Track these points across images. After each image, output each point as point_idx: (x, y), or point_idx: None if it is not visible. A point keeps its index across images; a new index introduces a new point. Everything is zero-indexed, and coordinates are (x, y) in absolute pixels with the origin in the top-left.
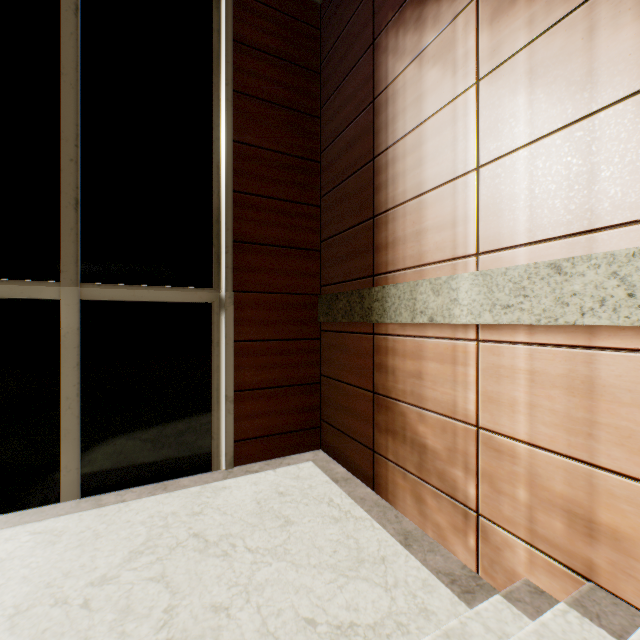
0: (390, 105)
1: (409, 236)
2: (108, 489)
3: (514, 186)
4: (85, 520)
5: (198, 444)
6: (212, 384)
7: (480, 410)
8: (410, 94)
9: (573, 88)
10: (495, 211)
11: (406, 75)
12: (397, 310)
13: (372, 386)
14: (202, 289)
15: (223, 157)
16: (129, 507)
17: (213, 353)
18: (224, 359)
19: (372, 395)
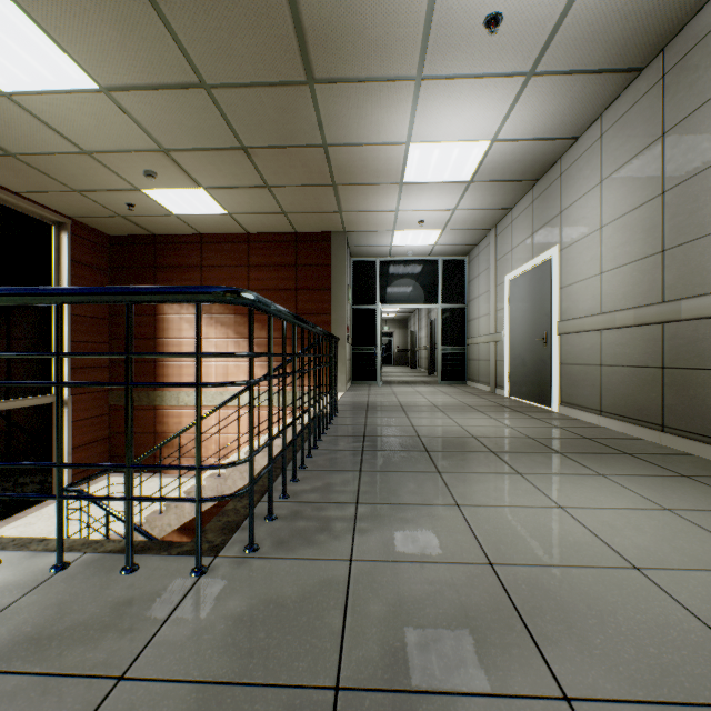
0: (166, 323)
1: (176, 375)
2: (2, 519)
3: (212, 371)
4: (30, 519)
5: (47, 484)
6: (54, 448)
7: (203, 429)
8: (177, 325)
9: None
10: (207, 376)
11: (175, 317)
12: (171, 401)
13: (155, 431)
14: (49, 396)
15: (66, 323)
16: (44, 511)
17: (55, 431)
18: (67, 433)
19: (155, 435)
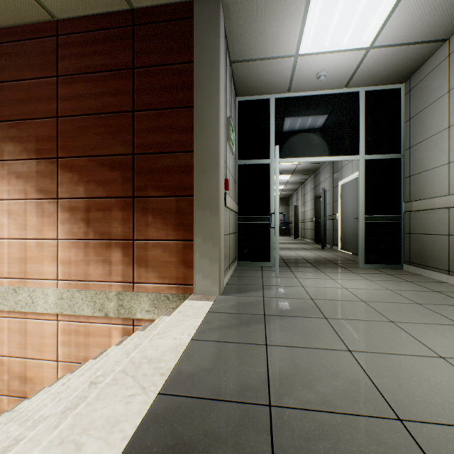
0: None
1: None
2: None
3: (4, 253)
4: None
5: None
6: None
7: None
8: None
9: (22, 227)
10: None
11: None
12: None
13: None
14: None
15: None
16: None
17: None
18: None
19: None
